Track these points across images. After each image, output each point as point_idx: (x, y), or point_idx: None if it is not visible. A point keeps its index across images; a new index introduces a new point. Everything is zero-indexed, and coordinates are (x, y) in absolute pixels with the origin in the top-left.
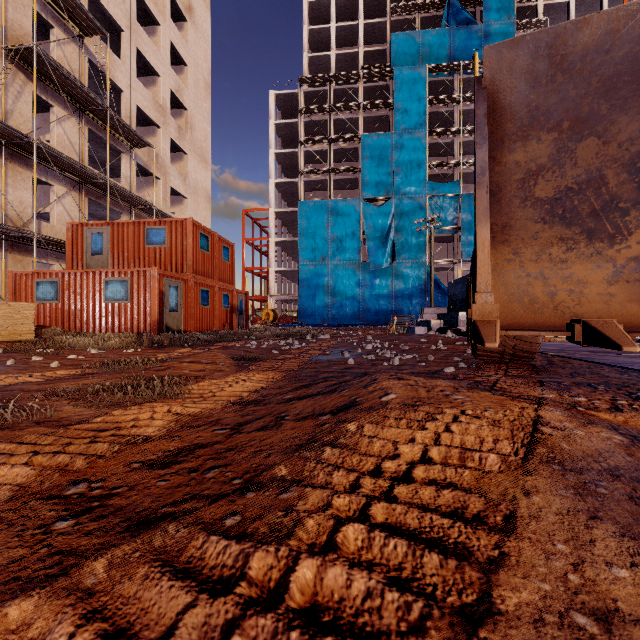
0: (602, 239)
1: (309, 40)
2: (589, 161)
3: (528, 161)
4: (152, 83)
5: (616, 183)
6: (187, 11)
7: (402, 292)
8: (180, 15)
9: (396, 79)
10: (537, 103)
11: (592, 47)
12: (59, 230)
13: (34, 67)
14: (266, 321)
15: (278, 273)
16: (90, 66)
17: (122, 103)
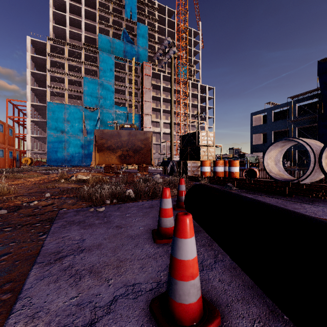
0: (114, 152)
1: (53, 15)
2: (110, 143)
3: (103, 142)
4: None
5: (114, 146)
6: None
7: None
8: None
9: (100, 56)
10: (102, 136)
11: (106, 132)
12: None
13: None
14: (25, 164)
15: (32, 137)
16: None
17: None
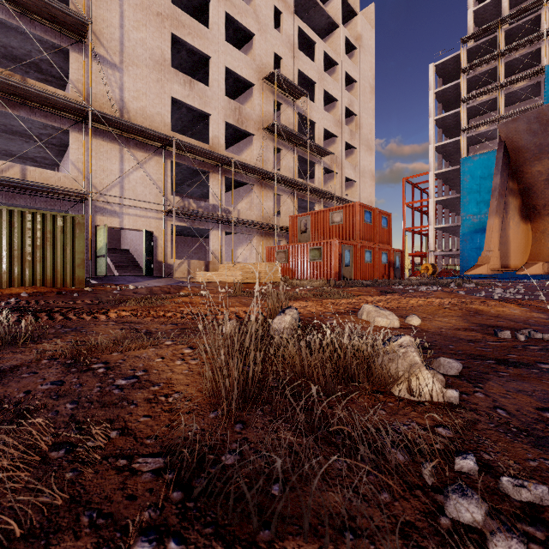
0: None
1: None
2: None
3: (546, 170)
4: (333, 107)
5: None
6: (356, 41)
7: None
8: (351, 47)
9: None
10: (540, 142)
11: None
12: (284, 220)
13: (275, 134)
14: (425, 274)
15: (438, 230)
16: (298, 115)
17: (315, 131)
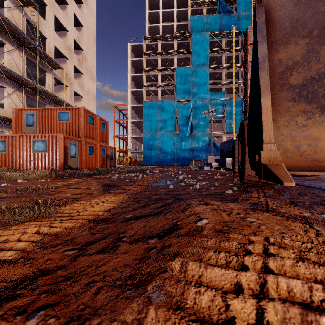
0: None
1: (148, 18)
2: None
3: (287, 59)
4: (64, 35)
5: None
6: None
7: (196, 148)
8: None
9: (193, 39)
10: (297, 17)
11: None
12: (9, 112)
13: None
14: (126, 163)
15: (132, 138)
16: (28, 23)
17: (46, 44)
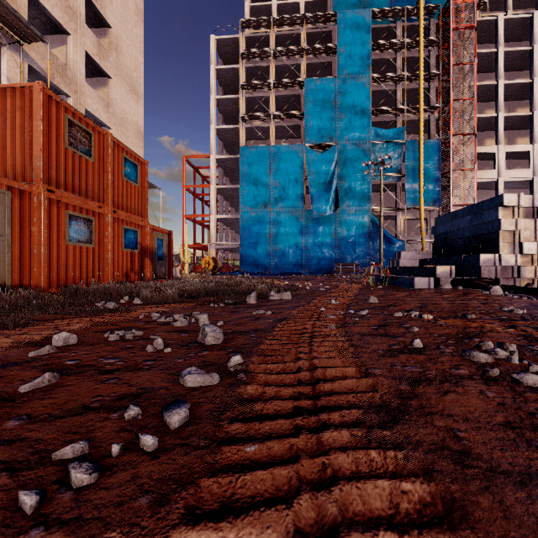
0: None
1: None
2: None
3: None
4: None
5: None
6: None
7: (346, 240)
8: None
9: (339, 23)
10: None
11: None
12: None
13: None
14: (206, 269)
15: (219, 221)
16: None
17: None
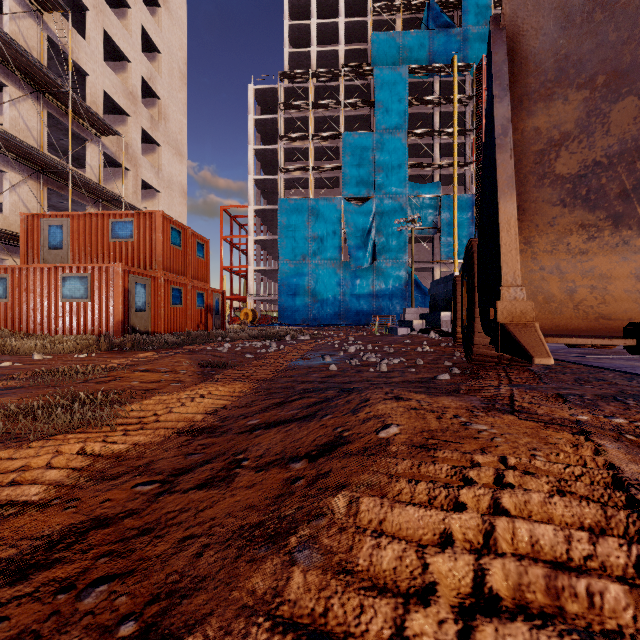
0: (630, 226)
1: (289, 35)
2: (624, 128)
3: (550, 127)
4: (122, 69)
5: None
6: None
7: (383, 292)
8: None
9: (377, 78)
10: (567, 50)
11: None
12: (13, 222)
13: None
14: (245, 321)
15: (257, 272)
16: (51, 45)
17: (87, 87)
